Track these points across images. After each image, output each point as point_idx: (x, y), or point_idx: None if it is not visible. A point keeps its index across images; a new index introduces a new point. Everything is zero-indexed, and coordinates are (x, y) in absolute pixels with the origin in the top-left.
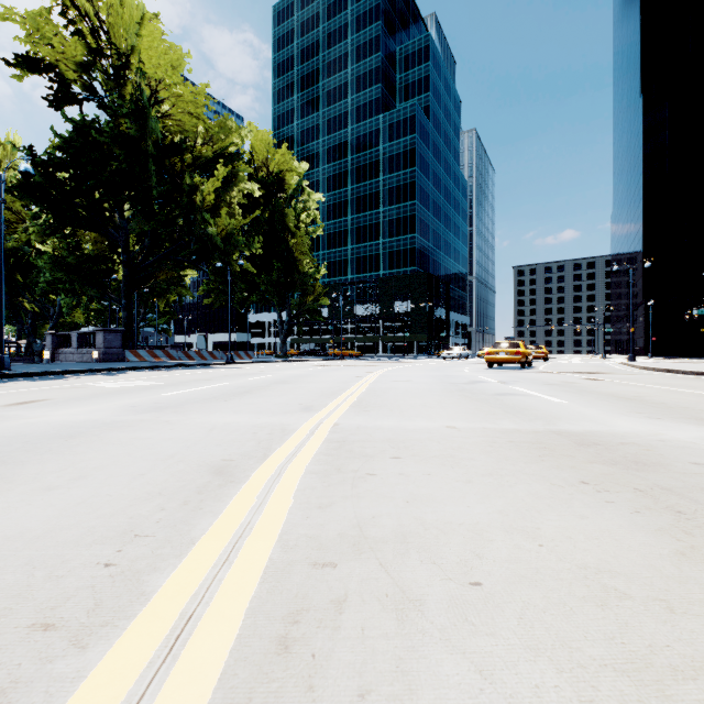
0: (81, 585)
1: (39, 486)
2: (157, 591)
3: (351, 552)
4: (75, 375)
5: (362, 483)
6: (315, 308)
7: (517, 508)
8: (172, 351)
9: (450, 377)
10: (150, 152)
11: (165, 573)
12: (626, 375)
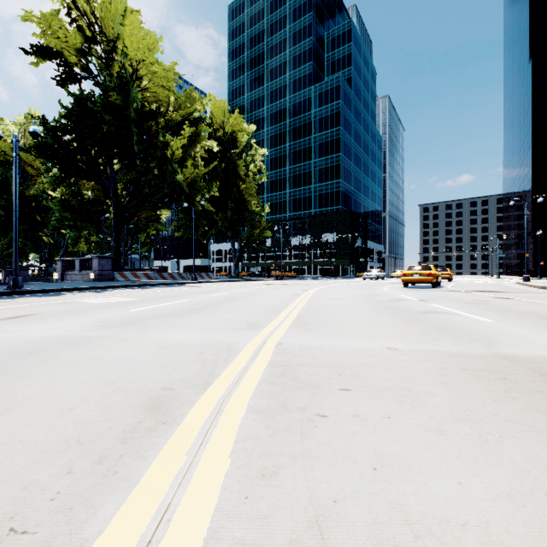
0: None
1: None
2: None
3: None
4: (72, 292)
5: (312, 430)
6: (260, 239)
7: (530, 490)
8: (150, 273)
9: (374, 295)
10: (132, 117)
11: None
12: (530, 294)
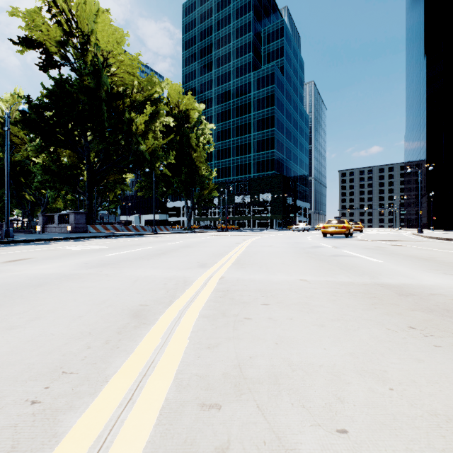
0: (6, 424)
1: (4, 326)
2: (68, 432)
3: (233, 393)
4: (54, 241)
5: (241, 326)
6: (209, 198)
7: (364, 351)
8: (117, 226)
9: (298, 243)
10: (103, 98)
11: (78, 412)
12: (418, 242)
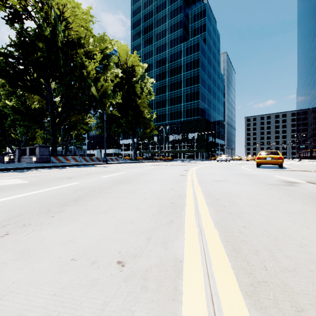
0: None
1: None
2: None
3: None
4: None
5: None
6: (150, 135)
7: None
8: (76, 157)
9: (253, 176)
10: (58, 45)
11: None
12: None
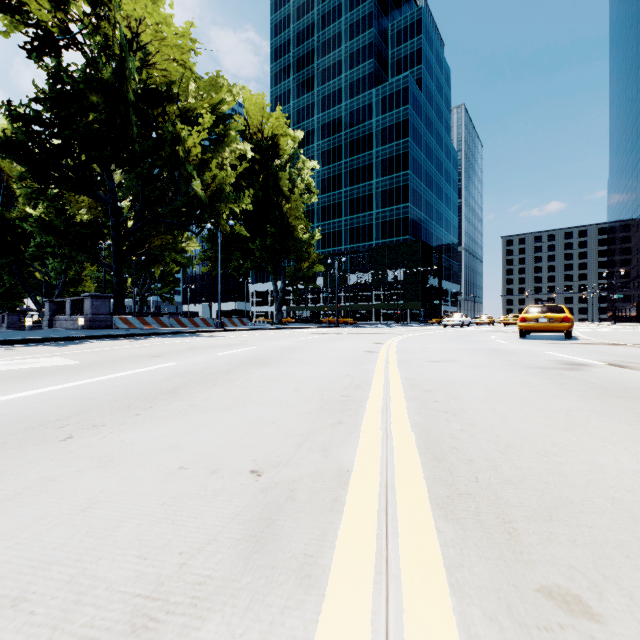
0: None
1: None
2: None
3: None
4: (10, 346)
5: None
6: (309, 275)
7: None
8: (163, 318)
9: (506, 354)
10: (129, 98)
11: None
12: None
